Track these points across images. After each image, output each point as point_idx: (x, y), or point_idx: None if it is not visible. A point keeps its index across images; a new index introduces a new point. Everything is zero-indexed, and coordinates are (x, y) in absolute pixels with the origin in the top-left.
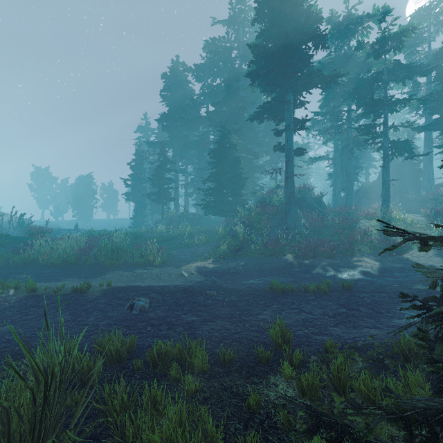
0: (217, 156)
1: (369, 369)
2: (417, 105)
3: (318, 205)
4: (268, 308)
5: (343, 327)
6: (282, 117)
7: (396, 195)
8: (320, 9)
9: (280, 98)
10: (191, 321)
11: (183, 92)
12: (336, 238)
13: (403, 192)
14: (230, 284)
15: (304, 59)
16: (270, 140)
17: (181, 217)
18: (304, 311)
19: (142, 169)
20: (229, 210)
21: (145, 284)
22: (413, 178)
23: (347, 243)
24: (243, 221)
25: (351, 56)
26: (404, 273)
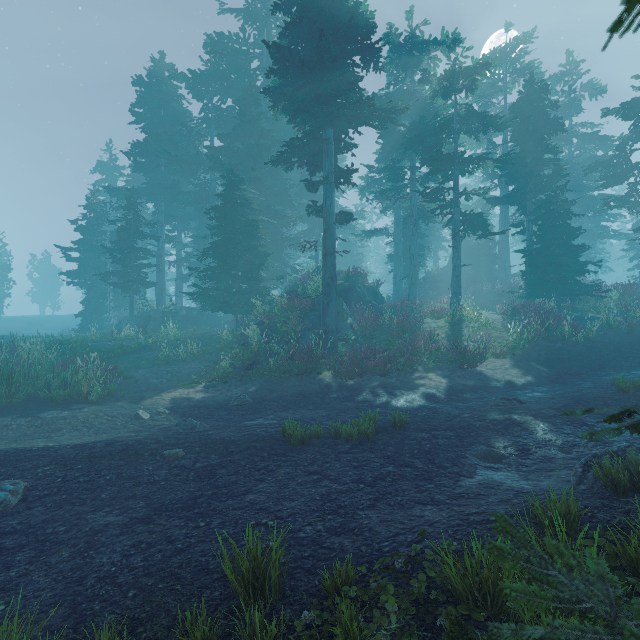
0: (221, 217)
1: (408, 636)
2: (492, 168)
3: (373, 298)
4: (269, 476)
5: (384, 507)
6: (318, 163)
7: (469, 286)
8: (372, 12)
9: (316, 135)
10: (101, 527)
11: (172, 112)
12: (394, 345)
13: (477, 283)
14: (219, 430)
15: (350, 81)
16: (308, 202)
17: (164, 313)
18: (327, 478)
19: (99, 233)
20: (240, 303)
21: (50, 441)
22: (488, 266)
23: (406, 352)
24: (262, 320)
25: (415, 92)
26: (477, 393)
